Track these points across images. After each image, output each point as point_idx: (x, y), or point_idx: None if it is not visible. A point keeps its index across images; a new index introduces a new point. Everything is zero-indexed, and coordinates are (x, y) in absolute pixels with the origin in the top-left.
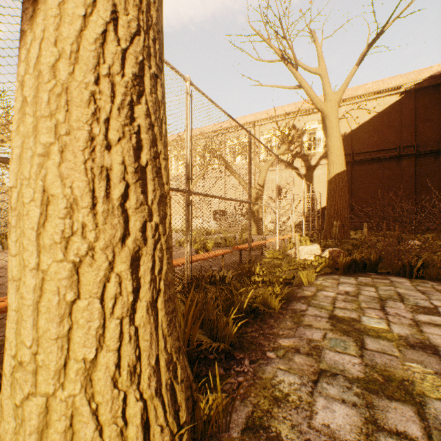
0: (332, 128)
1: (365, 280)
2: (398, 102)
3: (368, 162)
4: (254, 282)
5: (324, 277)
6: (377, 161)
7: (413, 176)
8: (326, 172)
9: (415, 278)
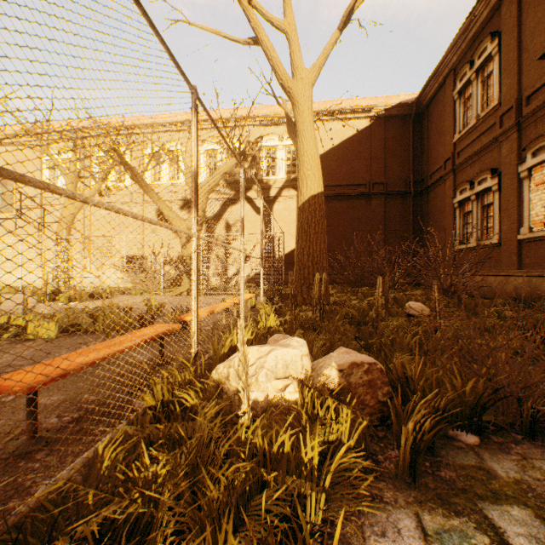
0: (304, 123)
1: None
2: (368, 128)
3: (337, 198)
4: None
5: None
6: (347, 198)
7: (383, 220)
8: (289, 207)
9: None
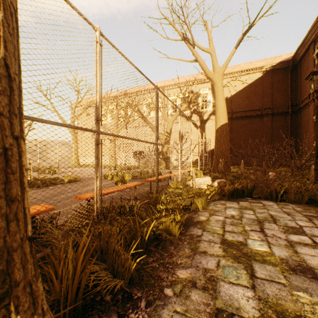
0: (218, 92)
1: (245, 204)
2: (261, 78)
3: (241, 118)
4: (159, 209)
5: (215, 202)
6: (248, 118)
7: (270, 129)
8: (214, 125)
9: (280, 201)
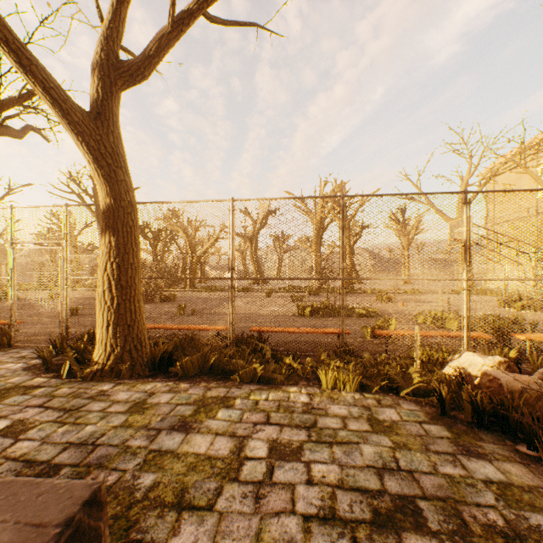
0: None
1: (421, 429)
2: None
3: None
4: (285, 362)
5: (387, 398)
6: None
7: None
8: None
9: None
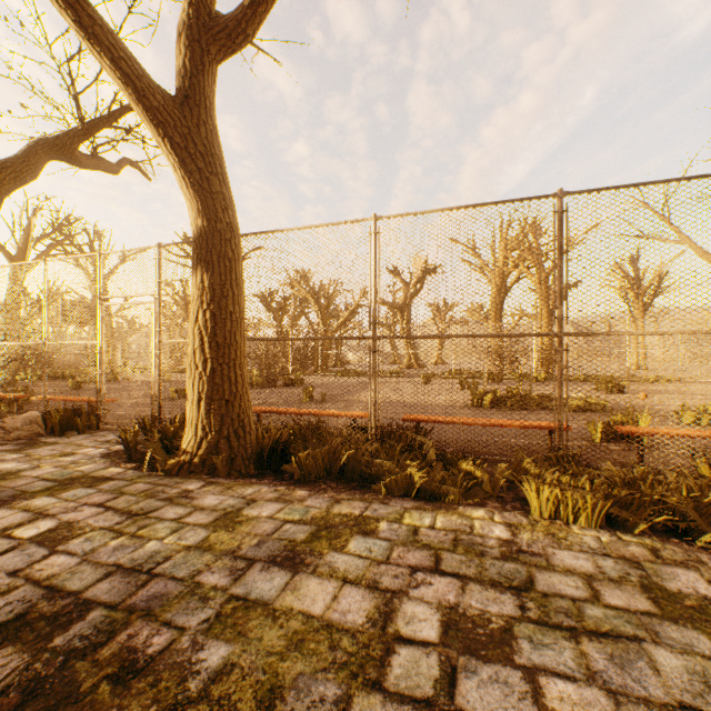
0: None
1: None
2: None
3: None
4: (459, 469)
5: (672, 548)
6: None
7: None
8: None
9: None
